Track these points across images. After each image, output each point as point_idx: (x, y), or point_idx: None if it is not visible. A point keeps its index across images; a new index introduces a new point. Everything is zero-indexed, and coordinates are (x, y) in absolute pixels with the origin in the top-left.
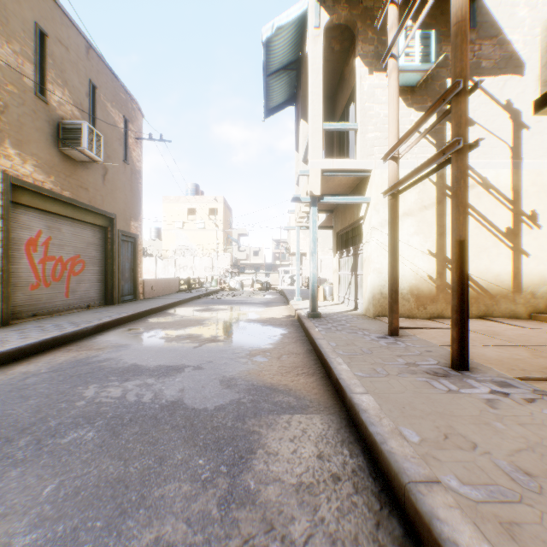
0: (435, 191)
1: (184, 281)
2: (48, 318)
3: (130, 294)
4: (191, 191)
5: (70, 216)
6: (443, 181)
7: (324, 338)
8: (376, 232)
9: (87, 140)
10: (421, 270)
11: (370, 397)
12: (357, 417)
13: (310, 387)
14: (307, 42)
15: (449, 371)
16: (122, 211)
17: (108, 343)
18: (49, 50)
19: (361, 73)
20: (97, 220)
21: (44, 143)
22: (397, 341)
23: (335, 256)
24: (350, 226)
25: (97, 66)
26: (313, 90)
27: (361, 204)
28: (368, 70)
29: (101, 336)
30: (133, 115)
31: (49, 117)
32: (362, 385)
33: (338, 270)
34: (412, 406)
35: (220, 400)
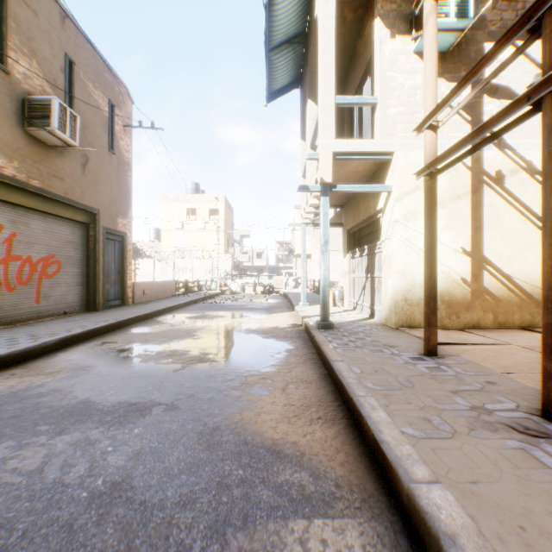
0: (470, 177)
1: (183, 284)
2: (8, 329)
3: (117, 299)
4: (190, 189)
5: (41, 209)
6: (479, 166)
7: (342, 359)
8: (399, 227)
9: (58, 119)
10: (453, 272)
11: (446, 491)
12: (433, 544)
13: (332, 448)
14: (316, 3)
15: (544, 424)
16: (107, 206)
17: (68, 363)
18: (12, 12)
19: (382, 36)
20: (75, 215)
21: (3, 120)
22: (440, 365)
23: (346, 257)
24: (365, 222)
25: (75, 39)
26: (324, 57)
27: (379, 195)
28: (390, 33)
29: (64, 353)
30: (121, 100)
31: (12, 91)
32: (422, 457)
33: (349, 272)
34: (534, 522)
35: (190, 478)
